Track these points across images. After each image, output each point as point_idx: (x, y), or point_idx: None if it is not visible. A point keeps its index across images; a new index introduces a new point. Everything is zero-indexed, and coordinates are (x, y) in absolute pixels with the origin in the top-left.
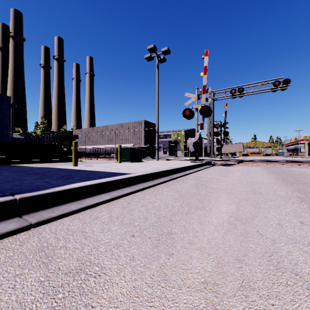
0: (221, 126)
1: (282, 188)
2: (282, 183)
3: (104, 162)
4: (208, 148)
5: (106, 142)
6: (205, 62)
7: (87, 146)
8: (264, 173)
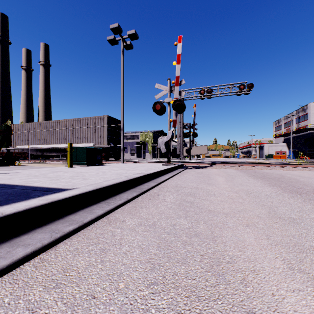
0: (190, 127)
1: (304, 204)
2: (287, 193)
3: (54, 165)
4: (178, 149)
5: (58, 140)
6: (178, 50)
7: (32, 145)
8: (246, 177)
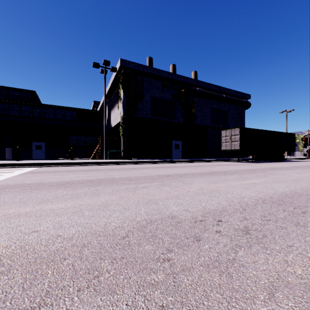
0: None
1: None
2: None
3: None
4: None
5: None
6: None
7: None
8: None
